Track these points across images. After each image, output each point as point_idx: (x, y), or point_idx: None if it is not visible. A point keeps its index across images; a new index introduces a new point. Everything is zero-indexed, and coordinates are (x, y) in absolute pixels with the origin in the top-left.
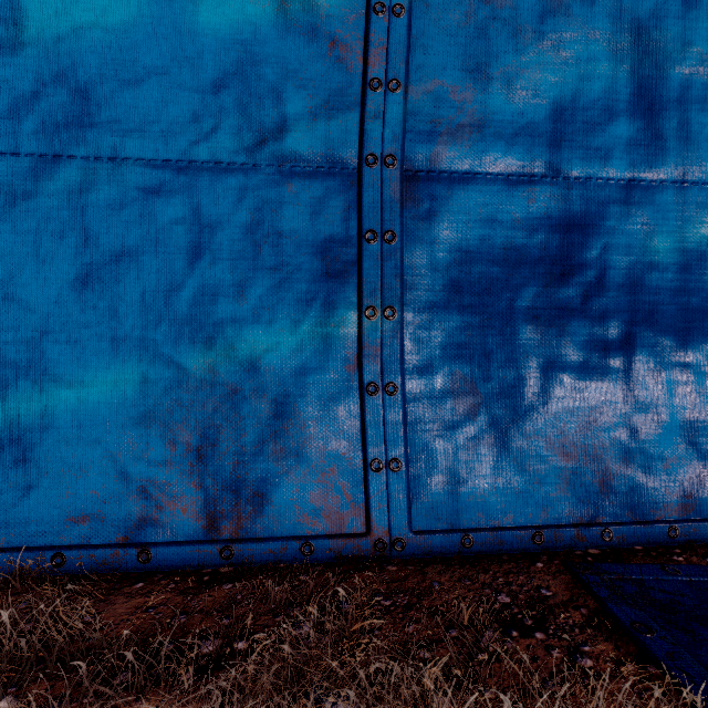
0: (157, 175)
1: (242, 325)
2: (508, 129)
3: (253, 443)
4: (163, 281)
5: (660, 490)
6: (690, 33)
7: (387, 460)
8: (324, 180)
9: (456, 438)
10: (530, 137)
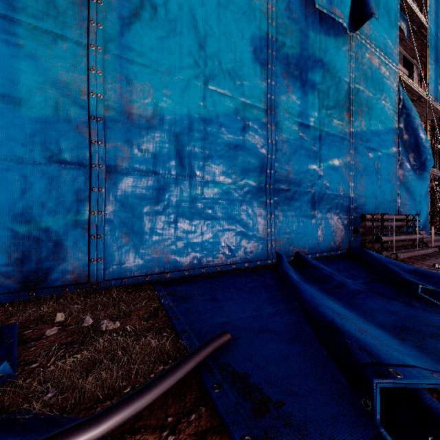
0: (3, 164)
1: (41, 217)
2: (138, 160)
3: (46, 256)
4: (6, 201)
5: (183, 261)
6: (191, 139)
7: (97, 259)
8: (74, 170)
9: (121, 250)
10: (145, 162)
